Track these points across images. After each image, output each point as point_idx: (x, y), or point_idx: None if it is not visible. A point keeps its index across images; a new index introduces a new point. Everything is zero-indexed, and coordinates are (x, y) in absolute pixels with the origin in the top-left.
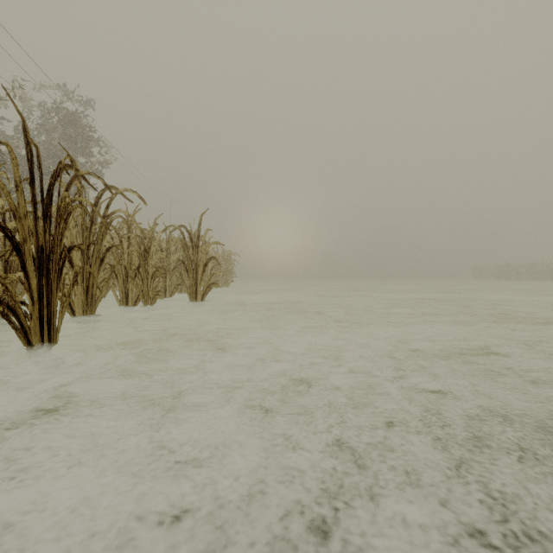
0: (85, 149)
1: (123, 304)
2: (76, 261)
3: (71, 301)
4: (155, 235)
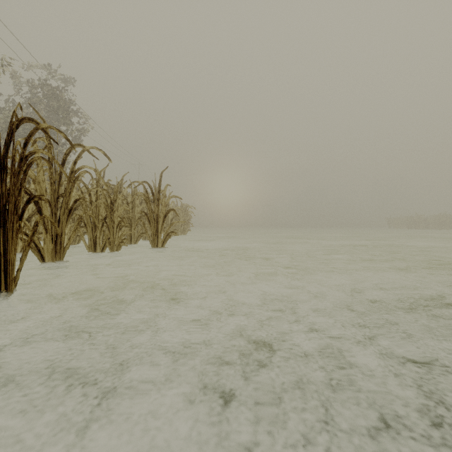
0: (65, 119)
1: (91, 250)
2: (45, 212)
3: (40, 249)
4: (122, 190)
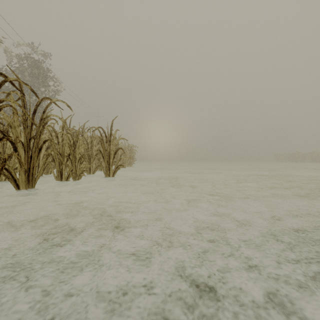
0: (44, 83)
1: (58, 179)
2: (20, 150)
3: (16, 179)
4: (84, 134)
